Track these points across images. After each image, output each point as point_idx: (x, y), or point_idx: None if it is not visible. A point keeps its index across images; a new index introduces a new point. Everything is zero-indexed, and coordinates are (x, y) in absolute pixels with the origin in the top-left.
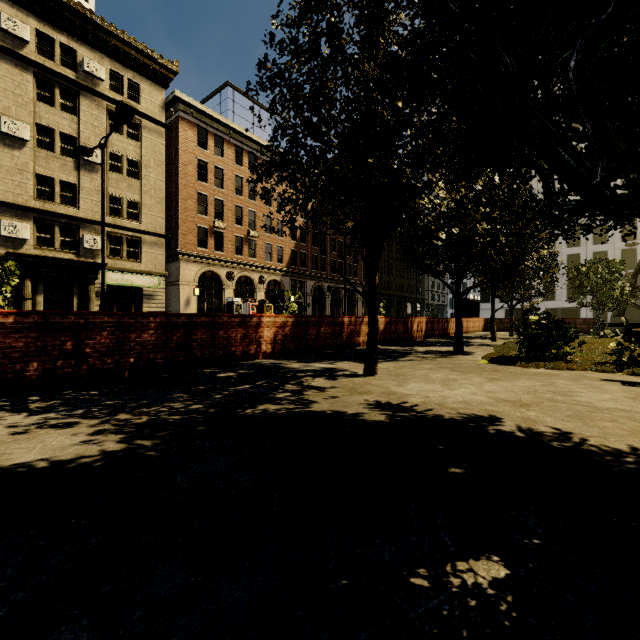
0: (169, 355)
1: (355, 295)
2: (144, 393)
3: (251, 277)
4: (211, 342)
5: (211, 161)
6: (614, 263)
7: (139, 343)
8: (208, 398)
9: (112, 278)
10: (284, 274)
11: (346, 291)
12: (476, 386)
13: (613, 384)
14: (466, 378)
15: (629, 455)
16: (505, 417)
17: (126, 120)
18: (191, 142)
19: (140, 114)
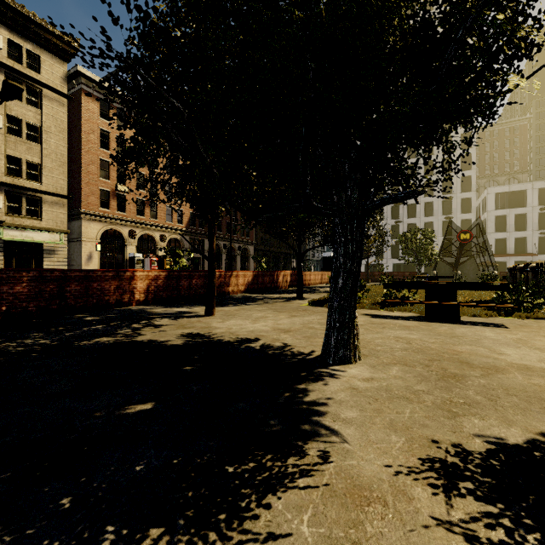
0: (42, 304)
1: (248, 252)
2: (5, 334)
3: (153, 235)
4: (85, 292)
5: (113, 131)
6: (428, 232)
7: (11, 294)
8: (59, 335)
9: (10, 234)
10: (184, 233)
11: (240, 248)
12: (275, 321)
13: (365, 317)
14: (276, 316)
15: (303, 355)
16: (264, 339)
17: (13, 97)
18: (93, 113)
19: (40, 83)
